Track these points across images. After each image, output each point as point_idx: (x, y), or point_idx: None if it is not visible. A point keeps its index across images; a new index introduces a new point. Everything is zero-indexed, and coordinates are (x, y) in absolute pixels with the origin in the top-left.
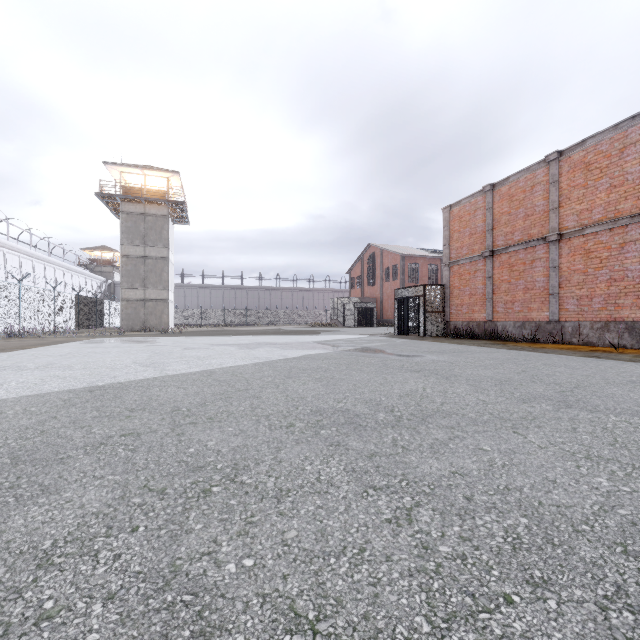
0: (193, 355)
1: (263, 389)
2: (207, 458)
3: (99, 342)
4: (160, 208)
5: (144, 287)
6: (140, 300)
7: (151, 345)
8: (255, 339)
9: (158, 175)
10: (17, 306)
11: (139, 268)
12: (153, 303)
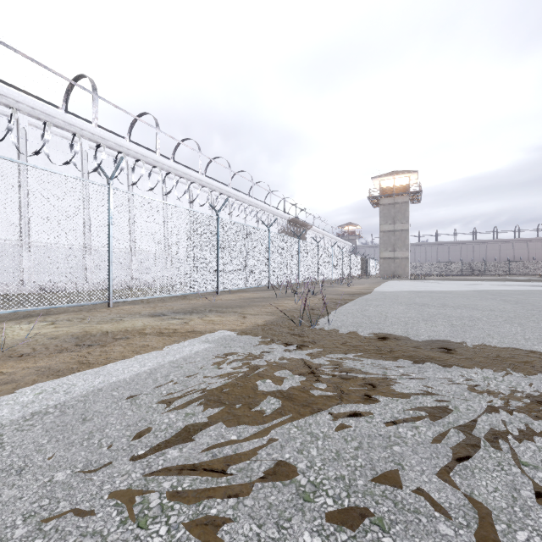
0: (480, 286)
1: (540, 293)
2: (539, 297)
3: (405, 281)
4: (404, 197)
5: (393, 250)
6: (391, 258)
7: (440, 283)
8: (500, 283)
9: (402, 176)
10: (349, 264)
11: (390, 238)
12: (399, 260)
